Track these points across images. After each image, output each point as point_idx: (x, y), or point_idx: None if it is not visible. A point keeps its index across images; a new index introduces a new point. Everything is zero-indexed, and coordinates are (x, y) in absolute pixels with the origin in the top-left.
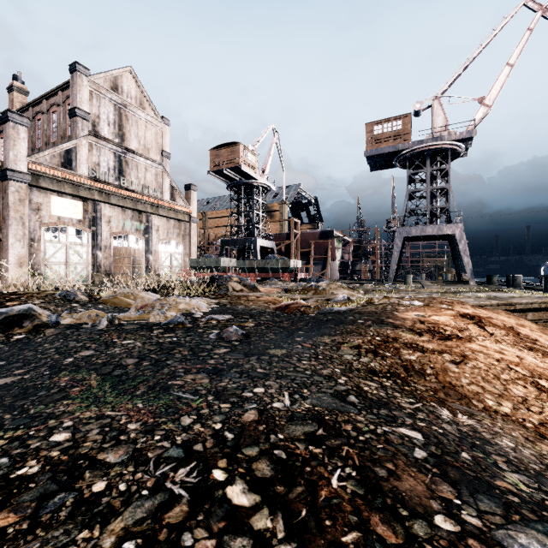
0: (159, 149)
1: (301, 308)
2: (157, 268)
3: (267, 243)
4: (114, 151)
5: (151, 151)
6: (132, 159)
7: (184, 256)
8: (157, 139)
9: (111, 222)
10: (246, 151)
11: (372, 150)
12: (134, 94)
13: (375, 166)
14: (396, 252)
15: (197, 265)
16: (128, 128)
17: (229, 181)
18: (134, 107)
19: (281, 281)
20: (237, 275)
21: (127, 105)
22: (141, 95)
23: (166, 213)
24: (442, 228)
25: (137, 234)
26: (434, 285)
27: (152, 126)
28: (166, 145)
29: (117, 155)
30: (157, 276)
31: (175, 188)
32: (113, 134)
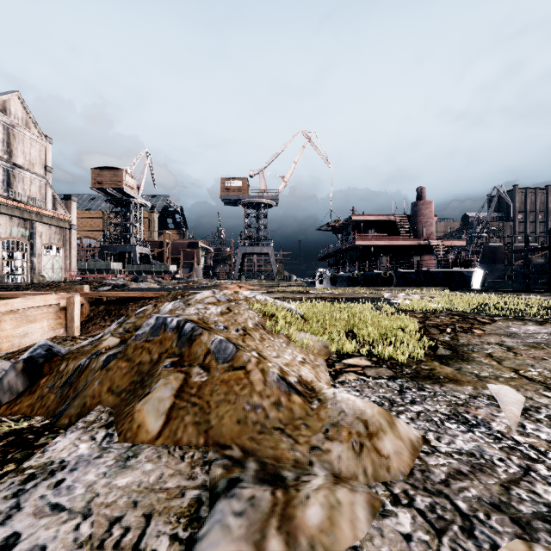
0: (43, 164)
1: (192, 286)
2: (41, 269)
3: (144, 250)
4: (3, 166)
5: (36, 166)
6: (19, 173)
7: (64, 259)
8: (41, 155)
9: (0, 228)
10: (127, 175)
11: (225, 195)
12: (20, 115)
13: (227, 203)
14: (238, 261)
15: (87, 267)
16: (15, 146)
17: (108, 195)
18: (21, 127)
19: (164, 279)
20: (125, 275)
21: (15, 126)
22: (27, 116)
23: (49, 221)
24: (263, 248)
25: (23, 239)
26: (254, 281)
27: (37, 143)
28: (49, 161)
29: (6, 169)
30: (42, 276)
31: (57, 199)
32: (2, 150)
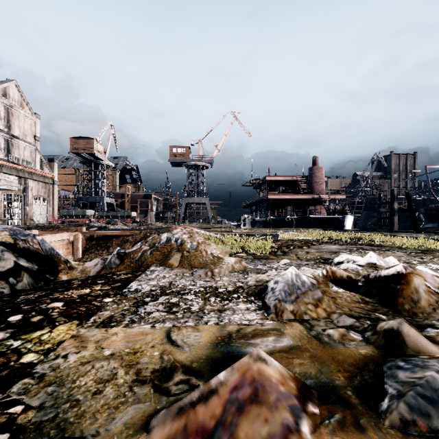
0: (33, 135)
1: (151, 227)
2: (32, 215)
3: (110, 200)
4: (4, 137)
5: (28, 136)
6: (15, 142)
7: (49, 207)
8: (32, 128)
9: None
10: (97, 143)
11: (172, 159)
12: (16, 98)
13: (174, 165)
14: (183, 209)
15: (67, 213)
16: (13, 121)
17: (82, 158)
18: (17, 107)
19: (127, 223)
20: (97, 220)
21: (13, 106)
22: (21, 99)
23: (38, 178)
24: (201, 199)
25: (18, 192)
26: (195, 224)
27: (28, 119)
28: (38, 132)
29: (6, 139)
30: (32, 220)
31: (43, 161)
32: (3, 125)
